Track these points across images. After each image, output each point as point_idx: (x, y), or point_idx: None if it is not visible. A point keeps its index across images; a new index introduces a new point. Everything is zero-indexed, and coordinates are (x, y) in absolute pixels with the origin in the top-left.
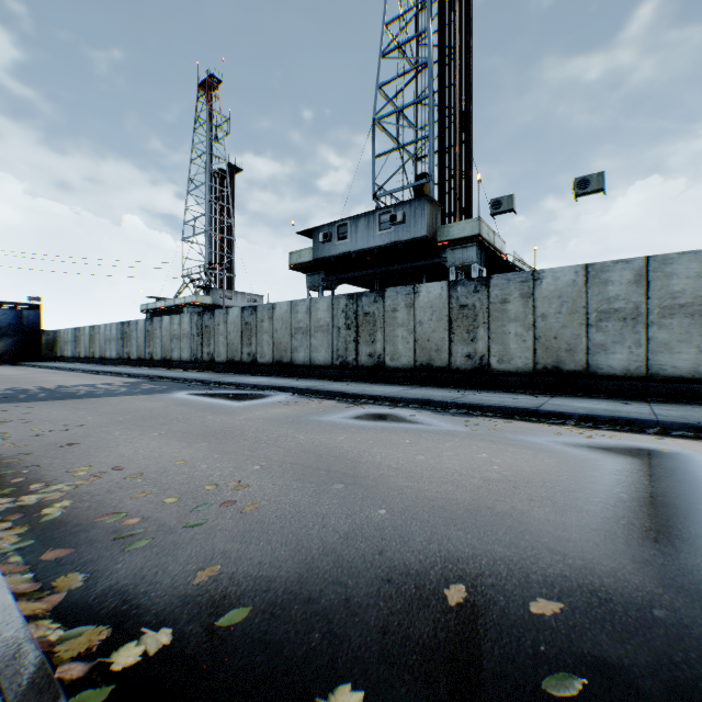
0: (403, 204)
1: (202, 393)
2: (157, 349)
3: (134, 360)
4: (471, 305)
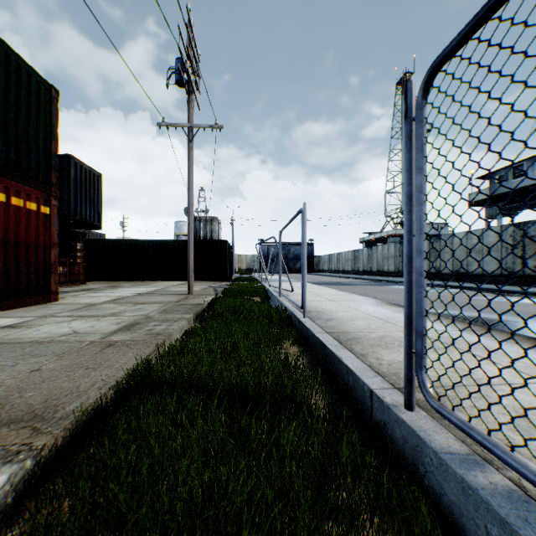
0: None
1: None
2: (374, 265)
3: (360, 271)
4: None
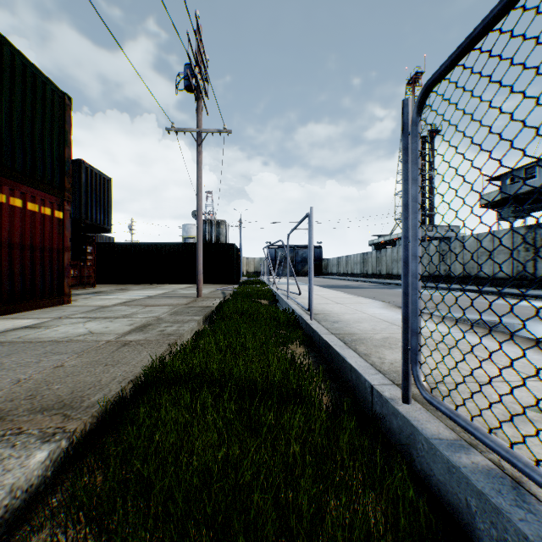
0: None
1: None
2: (383, 268)
3: (369, 274)
4: None
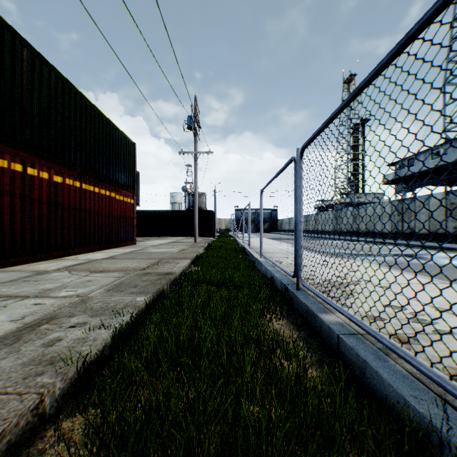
0: (444, 143)
1: (329, 241)
2: (319, 226)
3: (310, 231)
4: (455, 203)
